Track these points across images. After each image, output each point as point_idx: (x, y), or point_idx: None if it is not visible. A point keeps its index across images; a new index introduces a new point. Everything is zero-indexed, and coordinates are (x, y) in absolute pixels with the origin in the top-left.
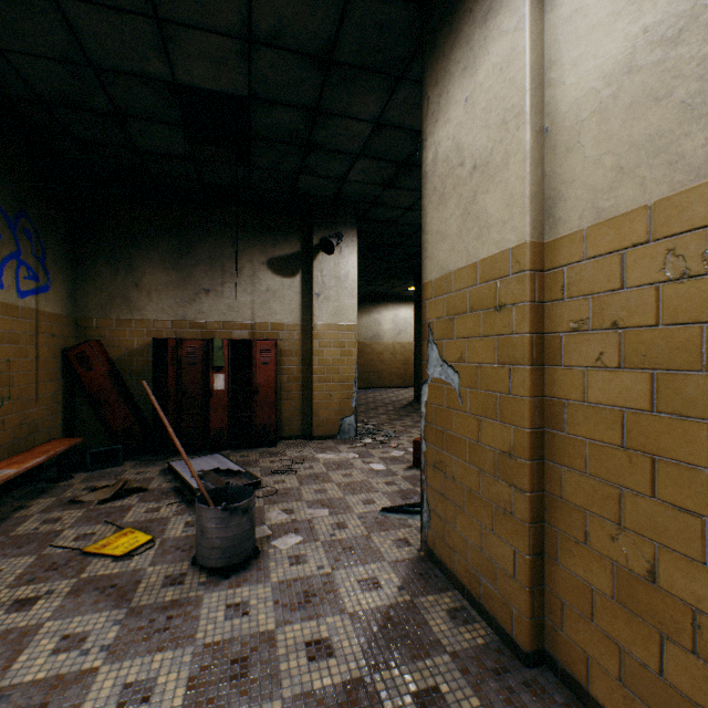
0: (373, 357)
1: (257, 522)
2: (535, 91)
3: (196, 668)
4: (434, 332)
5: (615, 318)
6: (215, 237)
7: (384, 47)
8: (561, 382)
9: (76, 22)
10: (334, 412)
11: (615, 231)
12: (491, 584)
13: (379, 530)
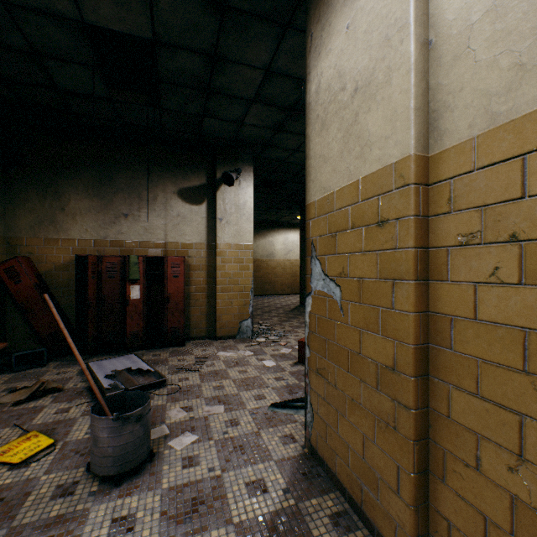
0: (268, 271)
1: (157, 421)
2: (420, 2)
3: None
4: (317, 248)
5: (515, 229)
6: (132, 170)
7: None
8: (447, 297)
9: None
10: (234, 316)
11: (515, 135)
12: (373, 494)
13: (268, 426)
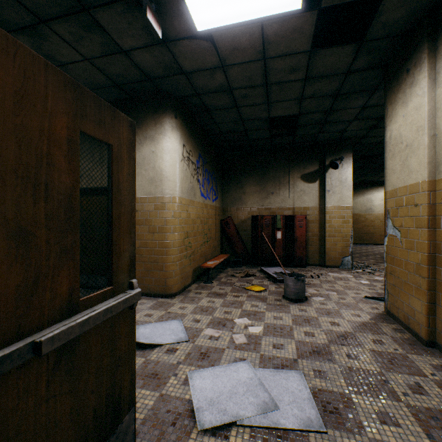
0: (366, 224)
1: None
2: (430, 120)
3: (293, 318)
4: (389, 214)
5: None
6: (275, 168)
7: (364, 83)
8: (441, 235)
9: (241, 111)
10: (338, 253)
11: None
12: (412, 318)
13: (362, 303)
